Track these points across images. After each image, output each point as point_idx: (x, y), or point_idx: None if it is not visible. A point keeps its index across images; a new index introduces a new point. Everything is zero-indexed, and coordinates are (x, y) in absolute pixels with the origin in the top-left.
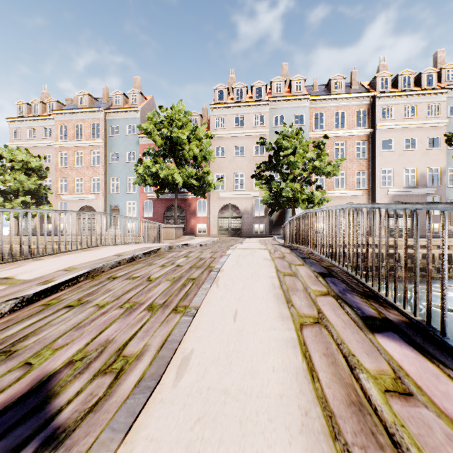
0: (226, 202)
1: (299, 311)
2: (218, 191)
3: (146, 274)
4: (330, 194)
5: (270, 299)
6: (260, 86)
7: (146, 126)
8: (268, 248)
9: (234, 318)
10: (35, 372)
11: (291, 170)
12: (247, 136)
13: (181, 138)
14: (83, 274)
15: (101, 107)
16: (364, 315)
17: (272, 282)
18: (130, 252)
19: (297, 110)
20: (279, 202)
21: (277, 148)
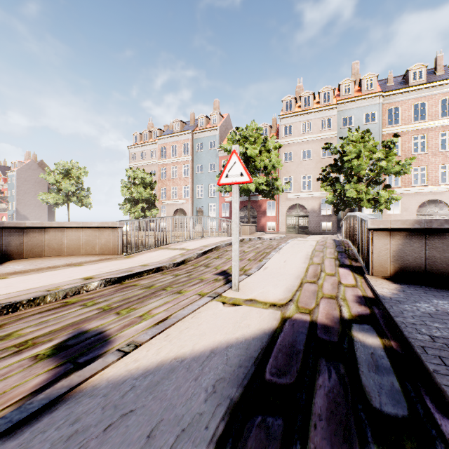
0: (293, 202)
1: (313, 262)
2: (286, 193)
3: (241, 250)
4: (407, 191)
5: (302, 258)
6: (327, 91)
7: (226, 146)
8: (319, 240)
9: (284, 262)
10: (220, 269)
11: (355, 172)
12: (314, 140)
13: (254, 152)
14: (213, 248)
15: (190, 130)
16: (342, 264)
17: (307, 253)
18: (227, 240)
19: (368, 108)
20: (345, 201)
21: (341, 153)
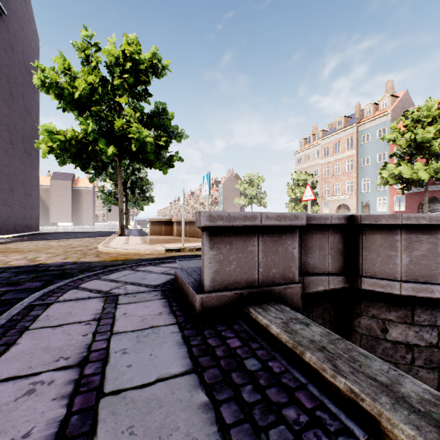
0: None
1: None
2: None
3: None
4: None
5: None
6: None
7: (388, 136)
8: None
9: None
10: None
11: None
12: None
13: (426, 137)
14: None
15: (353, 124)
16: None
17: None
18: None
19: None
20: None
21: None
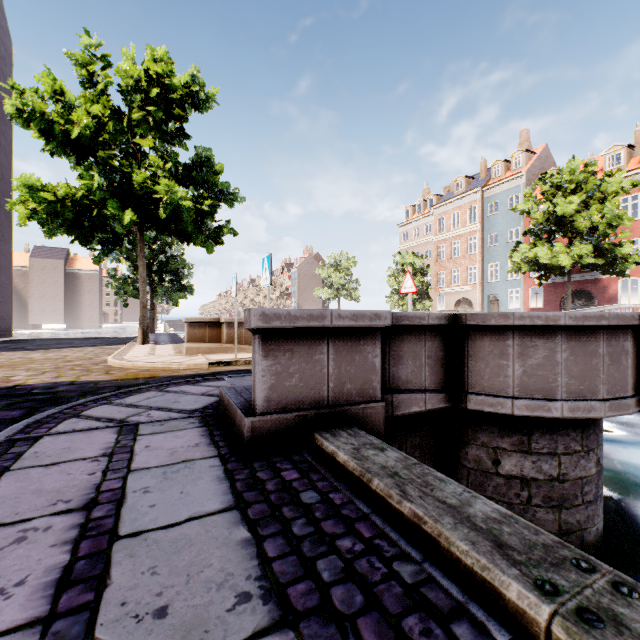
0: None
1: None
2: None
3: None
4: None
5: None
6: None
7: (521, 206)
8: None
9: None
10: None
11: None
12: None
13: (569, 209)
14: None
15: (477, 188)
16: None
17: None
18: None
19: None
20: None
21: None
